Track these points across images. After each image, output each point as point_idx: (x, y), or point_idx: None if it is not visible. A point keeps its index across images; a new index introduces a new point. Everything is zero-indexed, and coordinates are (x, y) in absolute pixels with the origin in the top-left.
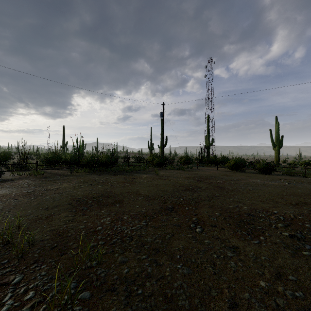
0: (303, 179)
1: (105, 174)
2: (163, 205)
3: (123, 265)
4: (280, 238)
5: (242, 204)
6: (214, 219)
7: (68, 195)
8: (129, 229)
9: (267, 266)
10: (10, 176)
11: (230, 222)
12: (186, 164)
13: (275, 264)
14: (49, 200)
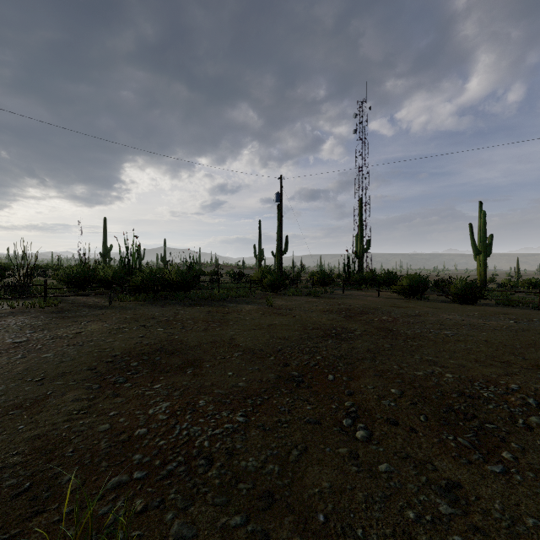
0: (537, 313)
1: (174, 305)
2: (281, 370)
3: None
4: None
5: (441, 369)
6: (390, 405)
7: (94, 348)
8: (208, 435)
9: None
10: None
11: (426, 412)
12: (322, 285)
13: None
14: (52, 360)
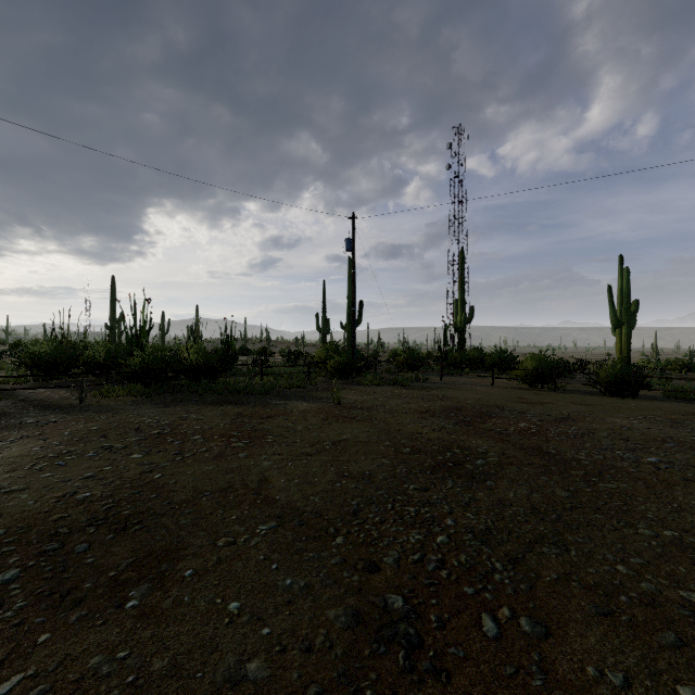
0: None
1: (186, 403)
2: (361, 587)
3: None
4: None
5: None
6: None
7: None
8: None
9: None
10: None
11: None
12: (410, 368)
13: None
14: None
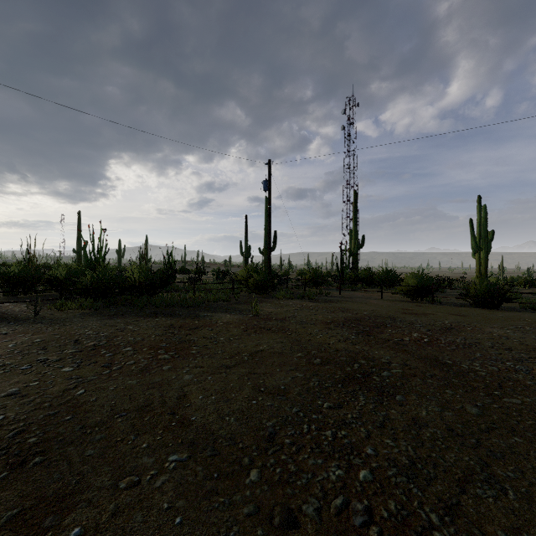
0: None
1: (127, 315)
2: None
3: None
4: None
5: None
6: None
7: None
8: None
9: None
10: None
11: None
12: (314, 284)
13: None
14: None
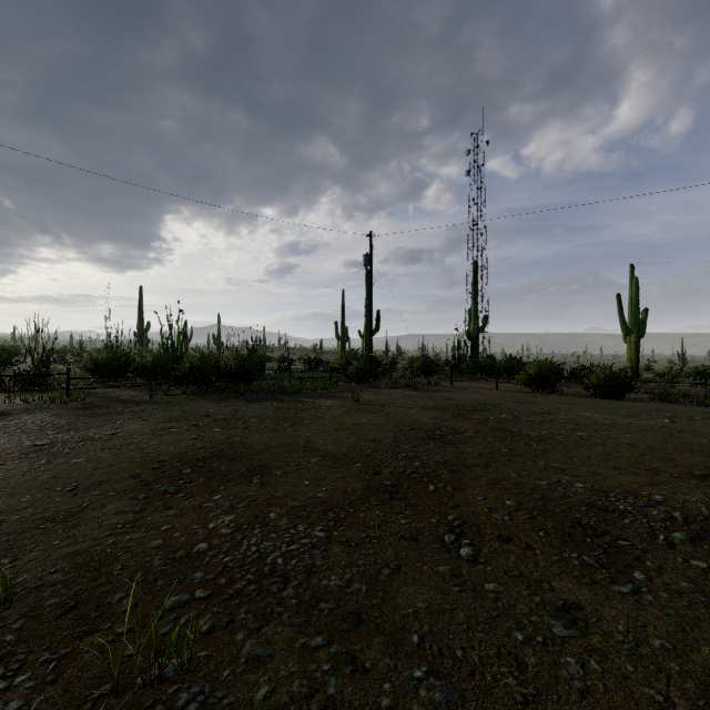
0: (702, 411)
1: (232, 400)
2: (370, 479)
3: (256, 672)
4: (688, 576)
5: (570, 477)
6: (503, 519)
7: (136, 452)
8: (282, 551)
9: (676, 673)
10: (4, 404)
11: (547, 527)
12: (424, 374)
13: (696, 664)
14: (84, 467)
